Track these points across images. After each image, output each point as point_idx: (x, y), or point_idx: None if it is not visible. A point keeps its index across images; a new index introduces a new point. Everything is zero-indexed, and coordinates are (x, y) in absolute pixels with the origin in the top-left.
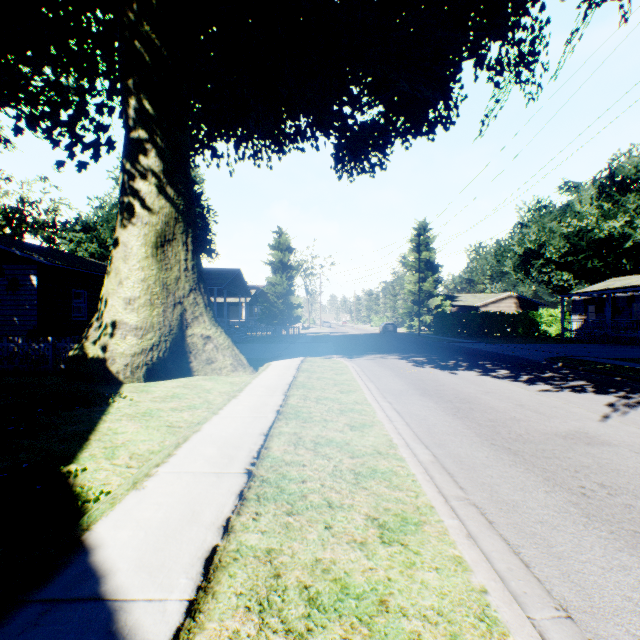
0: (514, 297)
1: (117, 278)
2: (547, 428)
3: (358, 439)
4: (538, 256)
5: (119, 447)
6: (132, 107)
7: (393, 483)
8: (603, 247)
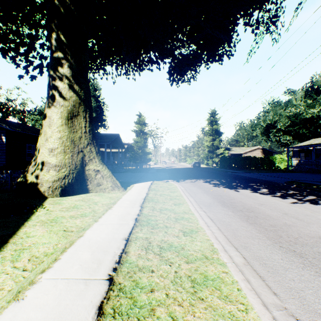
0: (260, 149)
1: (45, 137)
2: (311, 232)
3: (189, 244)
4: (273, 127)
5: (25, 249)
6: (54, 39)
7: (223, 293)
8: (307, 123)
